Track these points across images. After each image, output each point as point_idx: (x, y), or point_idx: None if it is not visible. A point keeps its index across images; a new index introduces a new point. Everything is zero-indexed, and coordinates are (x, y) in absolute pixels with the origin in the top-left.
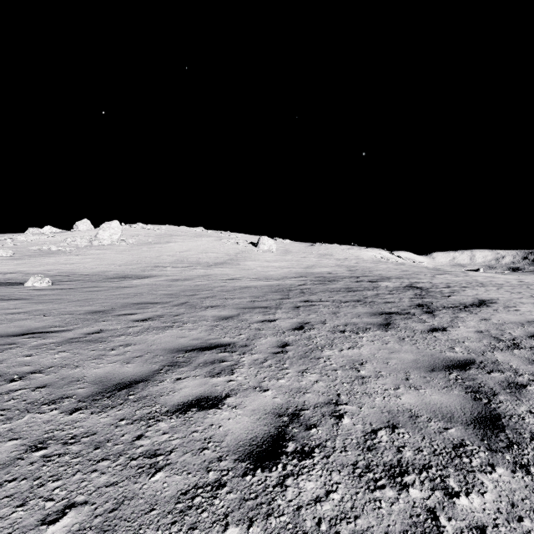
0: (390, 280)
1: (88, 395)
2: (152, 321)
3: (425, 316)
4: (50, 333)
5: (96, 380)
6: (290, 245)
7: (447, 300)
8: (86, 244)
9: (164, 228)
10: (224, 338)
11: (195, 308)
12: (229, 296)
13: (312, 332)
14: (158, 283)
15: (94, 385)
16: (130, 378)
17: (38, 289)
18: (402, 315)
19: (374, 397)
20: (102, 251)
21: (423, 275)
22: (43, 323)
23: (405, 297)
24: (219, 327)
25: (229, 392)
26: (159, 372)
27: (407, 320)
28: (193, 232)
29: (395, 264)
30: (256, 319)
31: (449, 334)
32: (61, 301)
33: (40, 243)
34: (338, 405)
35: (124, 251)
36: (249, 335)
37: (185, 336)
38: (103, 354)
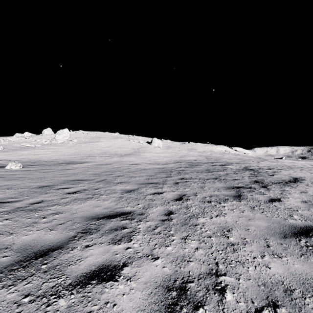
0: (232, 165)
1: (8, 264)
2: (79, 193)
3: (263, 190)
4: (5, 203)
5: (20, 248)
6: (171, 143)
7: (273, 178)
8: (48, 143)
9: (95, 133)
10: (127, 207)
11: (110, 183)
12: (133, 175)
13: (188, 202)
14: (89, 166)
15: (17, 252)
16: (49, 245)
17: (13, 171)
18: (247, 189)
19: (247, 266)
20: (57, 147)
21: (252, 161)
22: (4, 195)
23: (245, 176)
24: (124, 198)
25: (126, 261)
26: (73, 239)
27: (252, 193)
28: (113, 135)
29: (233, 154)
30: (150, 192)
31: (284, 203)
32: (24, 179)
33: (20, 142)
34: (218, 276)
35: (71, 147)
36: (144, 205)
37: (99, 206)
38: (35, 221)
